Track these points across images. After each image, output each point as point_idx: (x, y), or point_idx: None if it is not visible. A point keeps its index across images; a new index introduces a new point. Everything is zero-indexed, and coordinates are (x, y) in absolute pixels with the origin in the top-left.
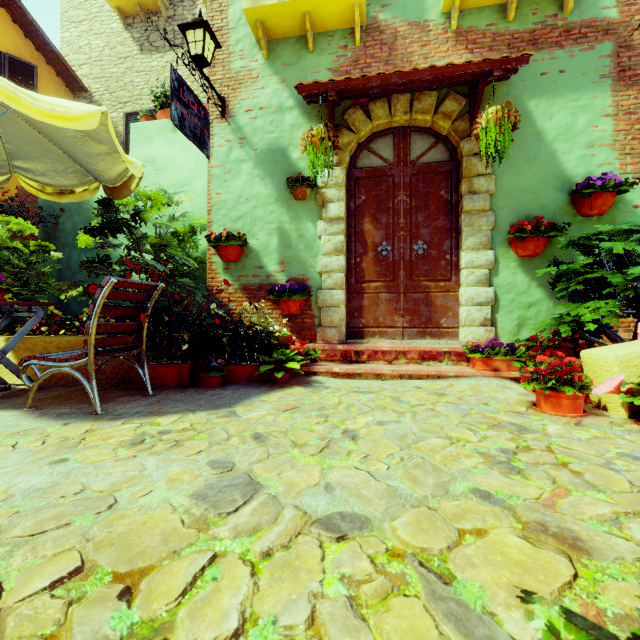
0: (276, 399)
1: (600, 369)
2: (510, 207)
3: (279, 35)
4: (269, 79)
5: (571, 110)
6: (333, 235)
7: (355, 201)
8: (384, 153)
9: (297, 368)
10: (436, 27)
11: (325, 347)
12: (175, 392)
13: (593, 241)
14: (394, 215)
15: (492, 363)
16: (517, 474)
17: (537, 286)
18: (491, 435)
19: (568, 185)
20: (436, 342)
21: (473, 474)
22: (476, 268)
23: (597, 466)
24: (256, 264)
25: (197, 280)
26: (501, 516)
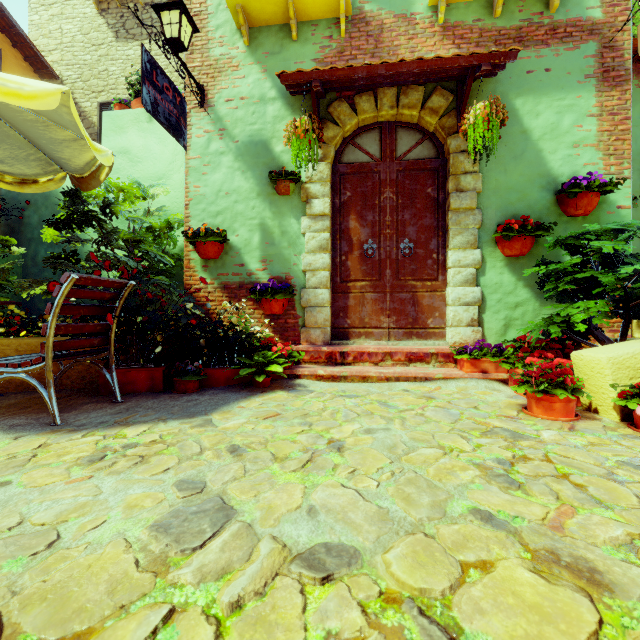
0: (256, 405)
1: (591, 371)
2: (497, 206)
3: (261, 22)
4: (250, 68)
5: (557, 109)
6: (317, 232)
7: (340, 197)
8: (370, 148)
9: (279, 371)
10: (423, 20)
11: (309, 349)
12: (147, 398)
13: (580, 241)
14: (380, 212)
15: (480, 364)
16: (518, 489)
17: (523, 286)
18: (485, 443)
19: (554, 185)
20: (423, 343)
21: (471, 490)
22: (463, 267)
23: (599, 477)
24: (237, 262)
25: (175, 278)
26: (507, 543)
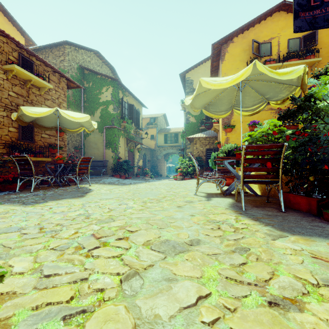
0: None
1: None
2: None
3: None
4: None
5: None
6: None
7: None
8: None
9: None
10: None
11: None
12: (298, 215)
13: None
14: None
15: None
16: None
17: None
18: None
19: None
20: None
21: None
22: None
23: None
24: None
25: None
26: None
